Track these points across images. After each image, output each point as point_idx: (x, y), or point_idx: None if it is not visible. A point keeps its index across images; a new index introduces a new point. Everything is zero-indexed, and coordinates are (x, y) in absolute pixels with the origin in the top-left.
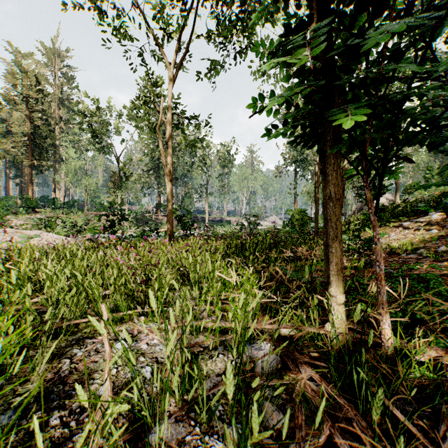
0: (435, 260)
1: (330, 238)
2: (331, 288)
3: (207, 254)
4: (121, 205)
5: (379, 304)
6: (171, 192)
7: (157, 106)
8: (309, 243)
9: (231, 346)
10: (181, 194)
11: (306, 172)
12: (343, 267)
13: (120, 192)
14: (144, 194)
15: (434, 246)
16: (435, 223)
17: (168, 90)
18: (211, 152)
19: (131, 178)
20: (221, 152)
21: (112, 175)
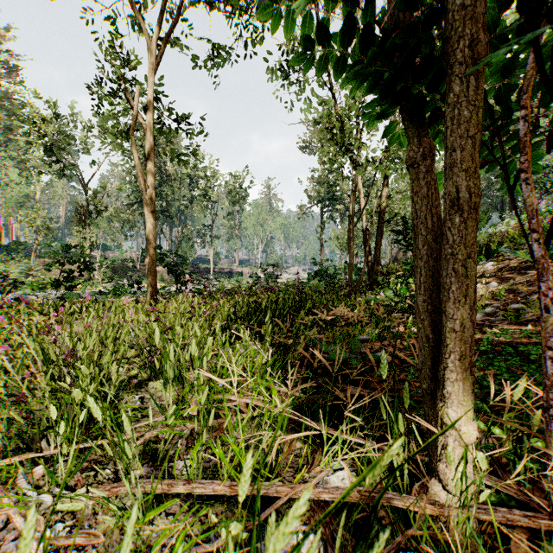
0: (512, 322)
1: (450, 298)
2: (447, 409)
3: (195, 323)
4: (83, 249)
5: (552, 443)
6: (153, 229)
7: (131, 103)
8: (344, 300)
9: (224, 547)
10: (177, 237)
11: (335, 214)
12: (473, 361)
13: (89, 233)
14: (125, 237)
15: (503, 303)
16: (491, 274)
17: (148, 80)
18: (218, 184)
19: (104, 212)
20: (230, 185)
21: (77, 208)
